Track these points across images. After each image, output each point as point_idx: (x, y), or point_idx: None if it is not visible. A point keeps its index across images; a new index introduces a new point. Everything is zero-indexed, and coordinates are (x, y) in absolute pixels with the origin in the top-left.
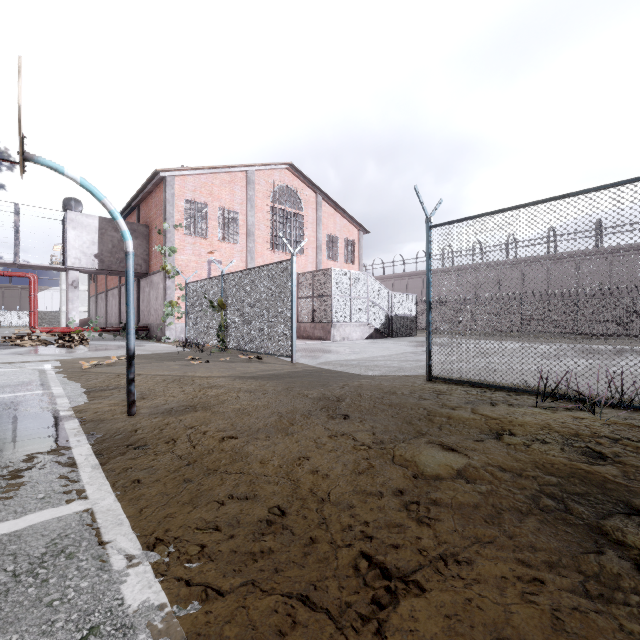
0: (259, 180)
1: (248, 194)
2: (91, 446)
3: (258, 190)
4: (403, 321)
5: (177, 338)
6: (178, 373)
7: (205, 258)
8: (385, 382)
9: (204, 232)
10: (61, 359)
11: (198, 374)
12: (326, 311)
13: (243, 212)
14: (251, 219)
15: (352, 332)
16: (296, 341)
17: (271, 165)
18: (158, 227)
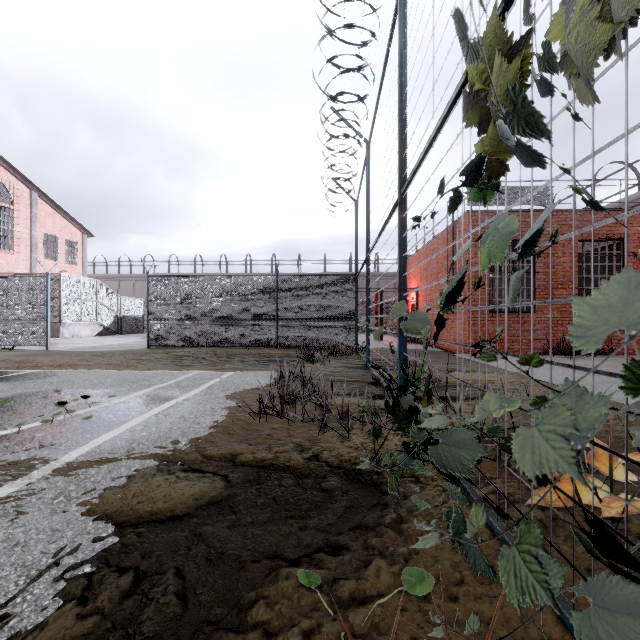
0: None
1: None
2: None
3: None
4: (131, 321)
5: None
6: None
7: None
8: (125, 350)
9: None
10: None
11: None
12: (54, 311)
13: None
14: None
15: (82, 330)
16: None
17: None
18: None
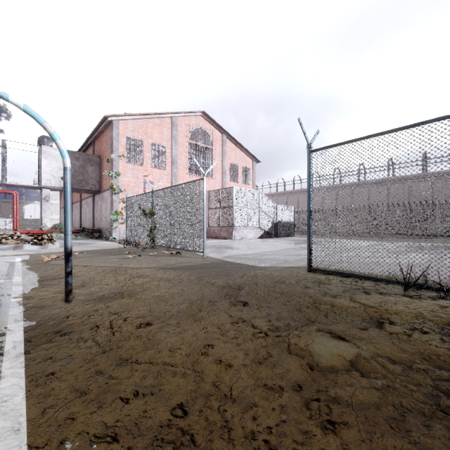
0: (181, 123)
1: (173, 133)
2: (24, 333)
3: (180, 131)
4: (285, 225)
5: (121, 238)
6: (116, 265)
7: (141, 180)
8: (275, 272)
9: (141, 161)
10: (31, 253)
11: (131, 266)
12: (229, 218)
13: (169, 146)
14: (175, 152)
15: (248, 233)
16: (207, 240)
17: (189, 113)
18: (107, 157)
